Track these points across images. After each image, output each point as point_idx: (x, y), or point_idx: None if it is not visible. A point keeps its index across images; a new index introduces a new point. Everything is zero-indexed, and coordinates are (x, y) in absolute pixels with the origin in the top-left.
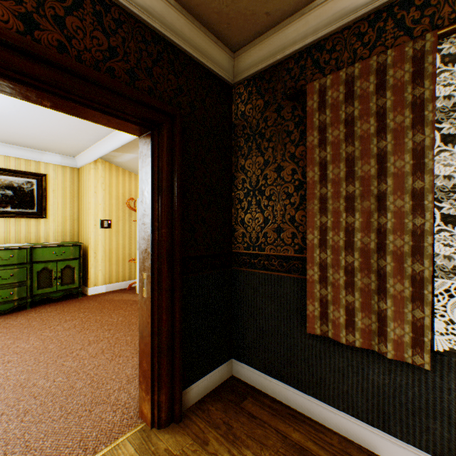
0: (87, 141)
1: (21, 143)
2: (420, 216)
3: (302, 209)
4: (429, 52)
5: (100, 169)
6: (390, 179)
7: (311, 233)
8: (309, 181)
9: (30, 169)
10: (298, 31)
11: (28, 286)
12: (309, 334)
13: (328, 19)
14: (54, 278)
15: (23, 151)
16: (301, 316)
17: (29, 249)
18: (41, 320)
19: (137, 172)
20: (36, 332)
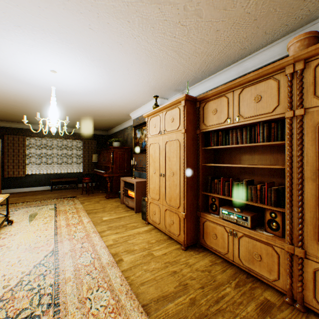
0: None
1: None
2: (25, 158)
3: (3, 156)
4: (26, 138)
5: None
6: (21, 153)
7: (6, 160)
8: (6, 151)
9: None
10: (3, 124)
11: None
12: (5, 178)
13: (10, 125)
14: None
15: None
16: (3, 176)
17: None
18: None
19: None
20: None
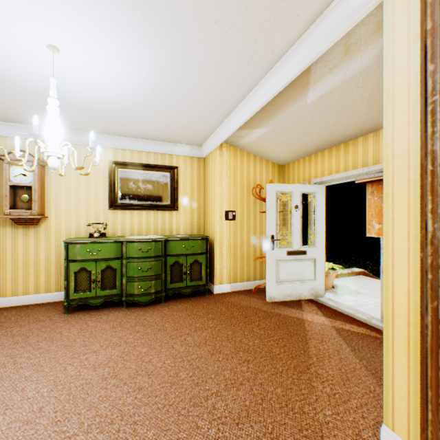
0: (214, 120)
1: (158, 137)
2: None
3: None
4: None
5: (225, 155)
6: None
7: None
8: None
9: (164, 163)
10: None
11: (162, 279)
12: None
13: None
14: (184, 273)
15: (159, 145)
16: None
17: (163, 242)
18: (172, 322)
19: (262, 155)
20: (168, 341)
